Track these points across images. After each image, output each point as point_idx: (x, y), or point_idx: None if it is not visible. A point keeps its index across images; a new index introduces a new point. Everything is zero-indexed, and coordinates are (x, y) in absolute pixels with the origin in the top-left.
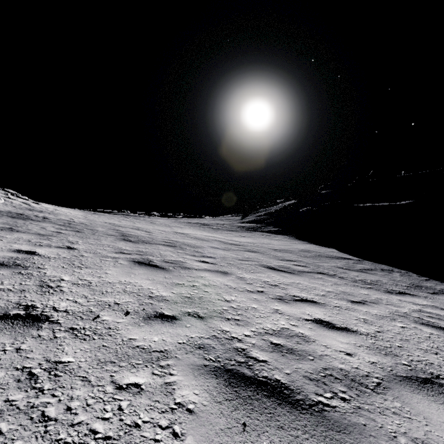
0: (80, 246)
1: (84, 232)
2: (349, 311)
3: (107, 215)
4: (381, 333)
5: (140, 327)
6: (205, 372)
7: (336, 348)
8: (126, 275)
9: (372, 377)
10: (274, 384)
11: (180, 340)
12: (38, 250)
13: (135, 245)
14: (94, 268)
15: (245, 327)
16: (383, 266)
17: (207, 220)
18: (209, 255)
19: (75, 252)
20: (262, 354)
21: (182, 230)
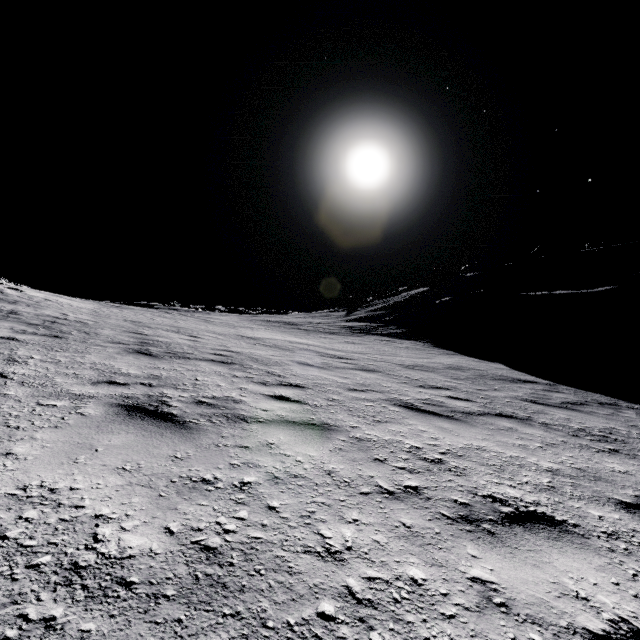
0: (23, 369)
1: (68, 337)
2: None
3: (136, 309)
4: None
5: None
6: None
7: None
8: (65, 456)
9: None
10: None
11: None
12: None
13: (153, 362)
14: None
15: None
16: (597, 395)
17: (295, 318)
18: (292, 381)
19: None
20: None
21: (254, 333)
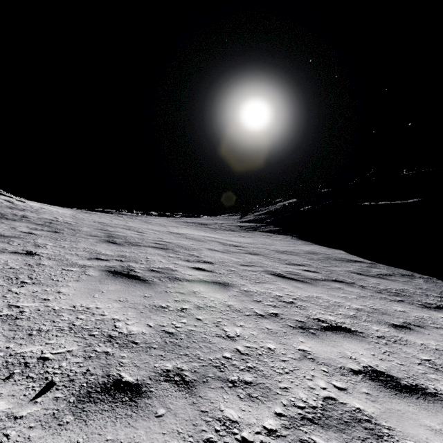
0: (46, 251)
1: (63, 232)
2: (401, 346)
3: (99, 214)
4: None
5: (59, 431)
6: None
7: None
8: (88, 294)
9: None
10: None
11: None
12: None
13: (119, 248)
14: (44, 283)
15: (264, 405)
16: (401, 270)
17: (205, 220)
18: (205, 260)
19: (33, 259)
20: None
21: (178, 230)
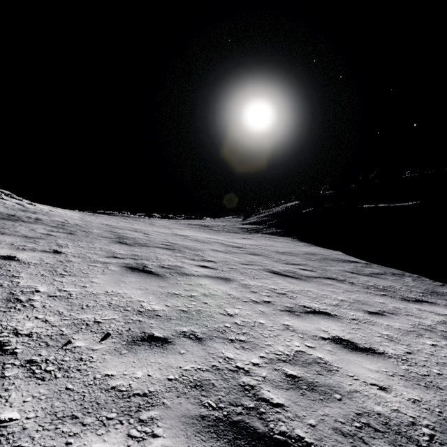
0: (69, 250)
1: (77, 234)
2: (369, 326)
3: (105, 216)
4: (412, 354)
5: (121, 357)
6: (202, 428)
7: (365, 380)
8: (115, 283)
9: (420, 425)
10: (296, 446)
11: (170, 376)
12: (19, 255)
13: (130, 248)
14: (78, 275)
15: (252, 352)
16: (393, 269)
17: (208, 222)
18: (209, 259)
19: (61, 256)
20: (276, 393)
21: (182, 232)
